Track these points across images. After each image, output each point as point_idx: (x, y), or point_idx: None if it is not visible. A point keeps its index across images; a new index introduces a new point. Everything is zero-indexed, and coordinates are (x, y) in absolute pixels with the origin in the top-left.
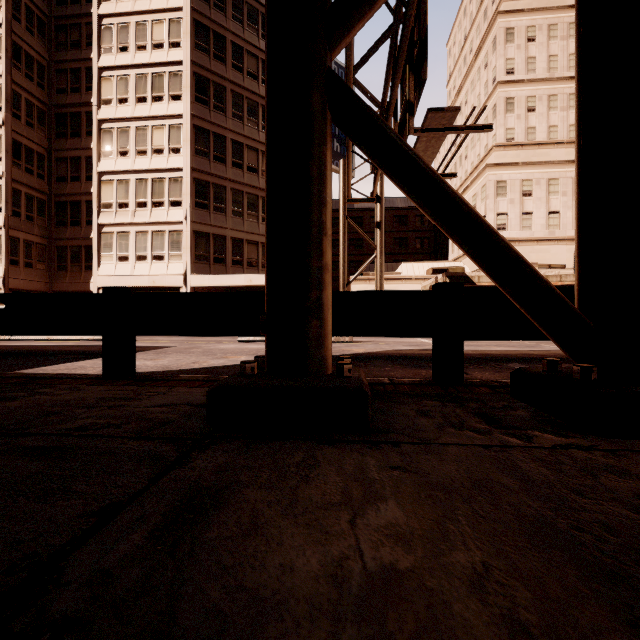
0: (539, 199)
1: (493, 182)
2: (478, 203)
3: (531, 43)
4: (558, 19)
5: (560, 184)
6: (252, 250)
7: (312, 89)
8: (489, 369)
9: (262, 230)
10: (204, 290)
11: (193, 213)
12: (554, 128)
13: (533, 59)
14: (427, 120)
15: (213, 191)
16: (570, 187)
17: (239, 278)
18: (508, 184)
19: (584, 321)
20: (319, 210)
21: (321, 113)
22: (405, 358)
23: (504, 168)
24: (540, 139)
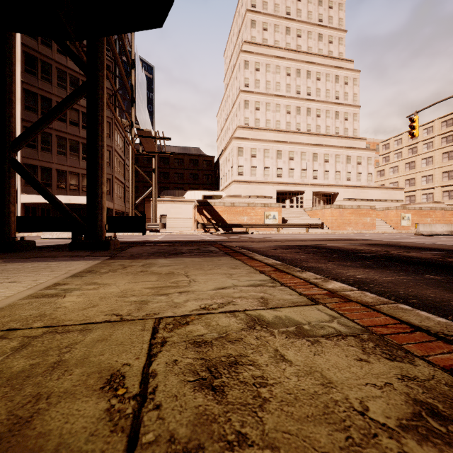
0: (260, 160)
1: (236, 147)
2: (230, 158)
3: (257, 72)
4: (271, 62)
5: (270, 152)
6: (74, 178)
7: (4, 165)
8: None
9: (82, 165)
10: (34, 205)
11: (23, 151)
12: (269, 121)
13: (258, 81)
14: (138, 132)
15: (41, 136)
16: (275, 155)
17: (60, 198)
18: (244, 149)
19: (84, 226)
20: (7, 197)
21: (8, 171)
22: None
23: (242, 140)
24: (262, 126)
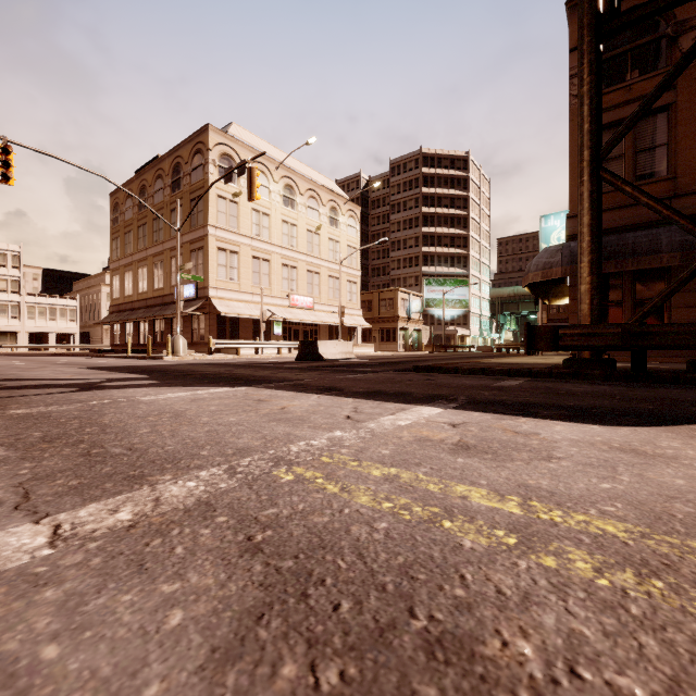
0: None
1: None
2: None
3: None
4: None
5: None
6: None
7: None
8: (553, 384)
9: None
10: None
11: None
12: None
13: None
14: None
15: None
16: None
17: None
18: None
19: None
20: None
21: None
22: (636, 398)
23: None
24: None
